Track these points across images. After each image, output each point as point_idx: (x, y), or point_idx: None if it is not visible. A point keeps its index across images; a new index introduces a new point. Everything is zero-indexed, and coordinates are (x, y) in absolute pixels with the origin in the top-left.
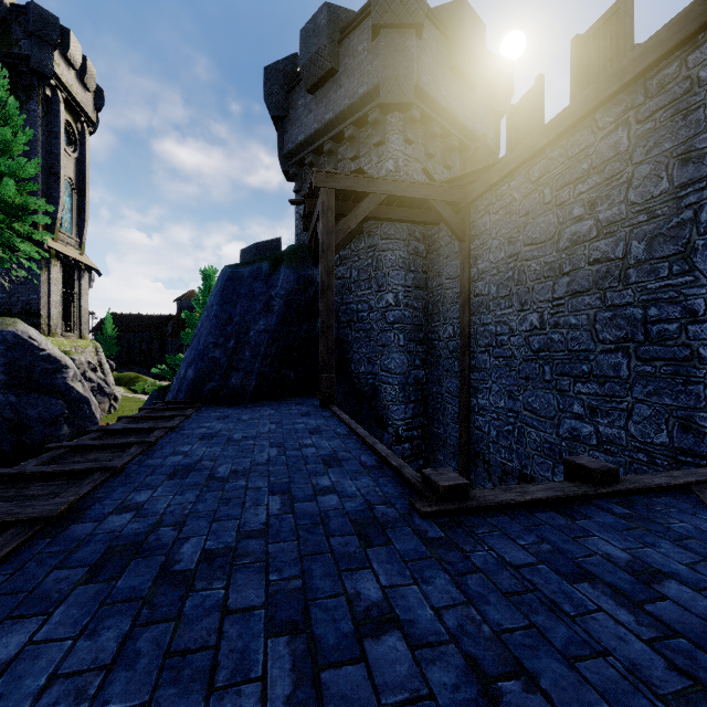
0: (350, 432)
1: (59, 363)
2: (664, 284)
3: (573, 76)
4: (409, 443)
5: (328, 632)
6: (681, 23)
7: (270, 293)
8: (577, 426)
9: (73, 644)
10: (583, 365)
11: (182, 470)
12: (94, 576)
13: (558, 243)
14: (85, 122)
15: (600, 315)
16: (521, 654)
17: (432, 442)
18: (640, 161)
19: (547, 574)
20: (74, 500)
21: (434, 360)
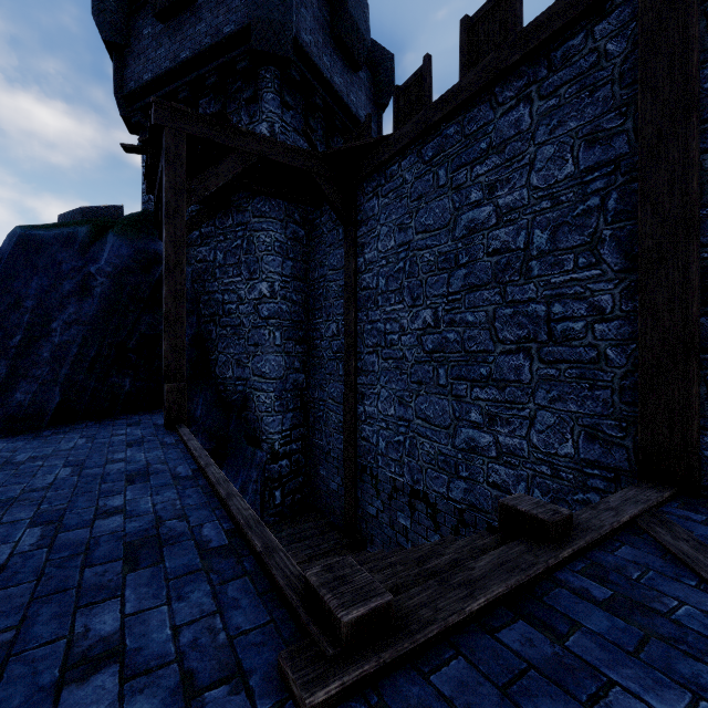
0: (198, 471)
1: None
2: (569, 278)
3: (463, 59)
4: (287, 459)
5: None
6: None
7: (87, 268)
8: (474, 436)
9: None
10: (482, 367)
11: None
12: None
13: (454, 231)
14: None
15: (500, 312)
16: None
17: (313, 455)
18: (543, 141)
19: None
20: None
21: (316, 362)
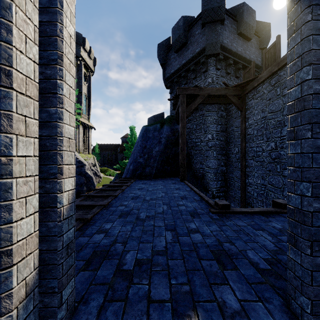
0: (191, 189)
1: (83, 163)
2: None
3: None
4: (218, 198)
5: (181, 231)
6: None
7: (160, 136)
8: None
9: (121, 227)
10: None
11: (135, 197)
12: (120, 217)
13: (283, 112)
14: (90, 71)
15: None
16: (232, 240)
17: (229, 198)
18: None
19: (249, 228)
20: (108, 202)
21: (230, 163)
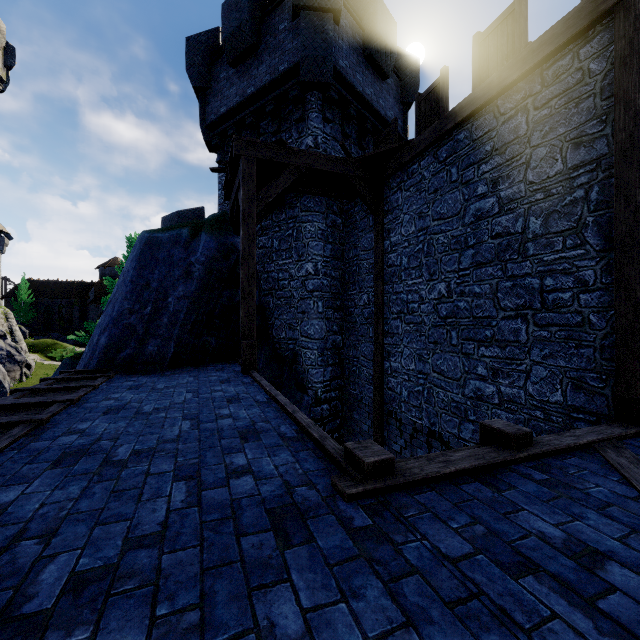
0: (270, 399)
1: None
2: (559, 256)
3: (475, 69)
4: (327, 404)
5: None
6: (574, 18)
7: (189, 259)
8: (481, 387)
9: None
10: (487, 330)
11: (73, 453)
12: None
13: (464, 218)
14: None
15: (501, 284)
16: None
17: (348, 402)
18: (537, 144)
19: (488, 568)
20: None
21: (350, 326)
